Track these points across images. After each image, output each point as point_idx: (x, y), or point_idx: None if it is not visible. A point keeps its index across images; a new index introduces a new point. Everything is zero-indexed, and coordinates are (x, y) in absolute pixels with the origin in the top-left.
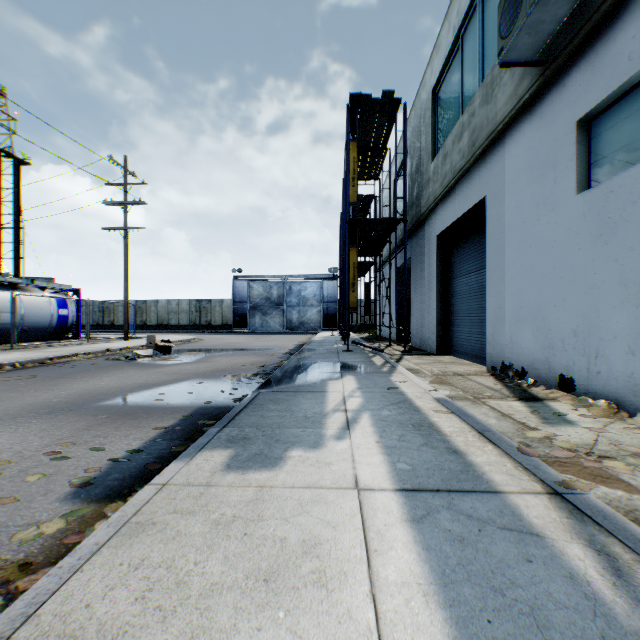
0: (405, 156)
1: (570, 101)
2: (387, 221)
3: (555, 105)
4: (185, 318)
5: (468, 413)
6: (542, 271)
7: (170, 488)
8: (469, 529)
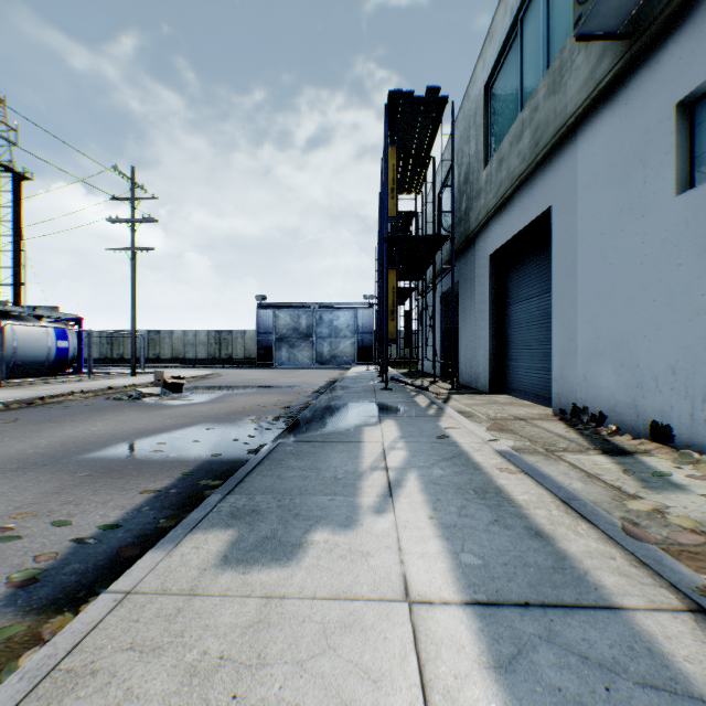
0: (452, 163)
1: (666, 80)
2: (432, 239)
3: (645, 87)
4: (203, 351)
5: (543, 473)
6: (627, 293)
7: (135, 599)
8: (590, 687)
